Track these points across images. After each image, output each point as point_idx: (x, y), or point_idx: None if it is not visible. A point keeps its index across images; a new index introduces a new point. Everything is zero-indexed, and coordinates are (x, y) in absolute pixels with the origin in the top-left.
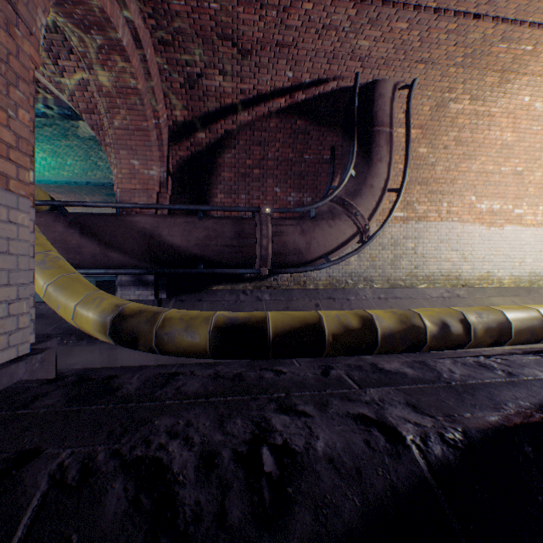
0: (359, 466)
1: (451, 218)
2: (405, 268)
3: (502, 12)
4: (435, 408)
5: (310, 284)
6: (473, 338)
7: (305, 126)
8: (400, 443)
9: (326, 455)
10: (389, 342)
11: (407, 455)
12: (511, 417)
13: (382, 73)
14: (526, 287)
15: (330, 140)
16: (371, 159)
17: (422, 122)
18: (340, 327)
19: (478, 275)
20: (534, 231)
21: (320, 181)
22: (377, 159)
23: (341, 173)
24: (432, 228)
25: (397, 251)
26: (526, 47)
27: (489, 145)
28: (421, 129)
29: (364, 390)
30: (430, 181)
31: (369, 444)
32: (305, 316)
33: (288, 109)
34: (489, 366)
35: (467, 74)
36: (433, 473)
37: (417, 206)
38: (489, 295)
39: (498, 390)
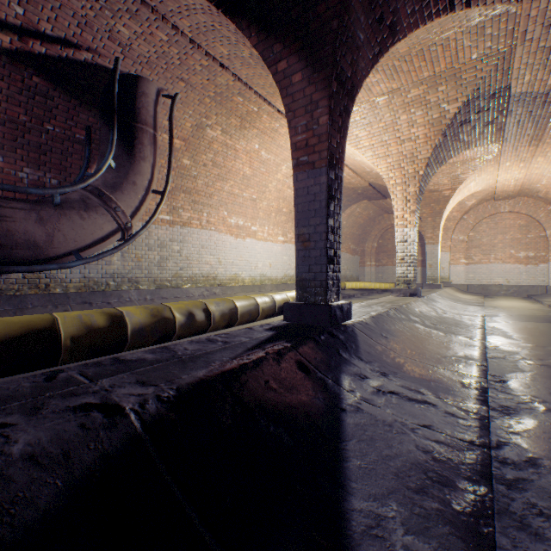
0: (69, 449)
1: (211, 227)
2: (172, 269)
3: (239, 73)
4: (162, 378)
5: (56, 287)
6: (213, 323)
7: (48, 89)
8: (119, 414)
9: (25, 454)
10: (141, 336)
11: (125, 422)
12: (215, 369)
13: (146, 72)
14: (259, 285)
15: (86, 118)
16: (134, 155)
17: (185, 136)
18: (83, 328)
19: (229, 276)
20: (263, 244)
21: (72, 163)
22: (142, 157)
23: (99, 160)
24: (195, 234)
25: (164, 253)
26: (254, 108)
27: (236, 173)
28: (185, 142)
29: (96, 382)
30: (194, 192)
31: (85, 425)
32: (32, 321)
33: (18, 54)
34: (216, 340)
35: (219, 109)
36: (146, 427)
37: (183, 212)
38: (237, 292)
39: (214, 355)
